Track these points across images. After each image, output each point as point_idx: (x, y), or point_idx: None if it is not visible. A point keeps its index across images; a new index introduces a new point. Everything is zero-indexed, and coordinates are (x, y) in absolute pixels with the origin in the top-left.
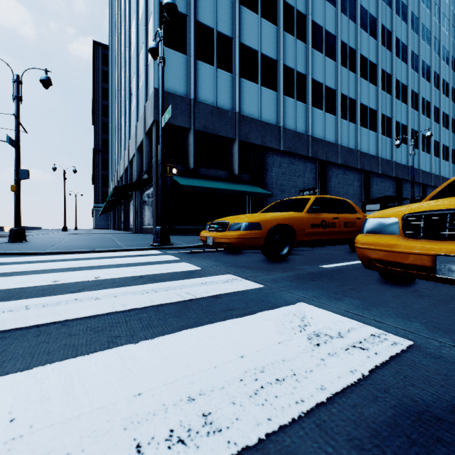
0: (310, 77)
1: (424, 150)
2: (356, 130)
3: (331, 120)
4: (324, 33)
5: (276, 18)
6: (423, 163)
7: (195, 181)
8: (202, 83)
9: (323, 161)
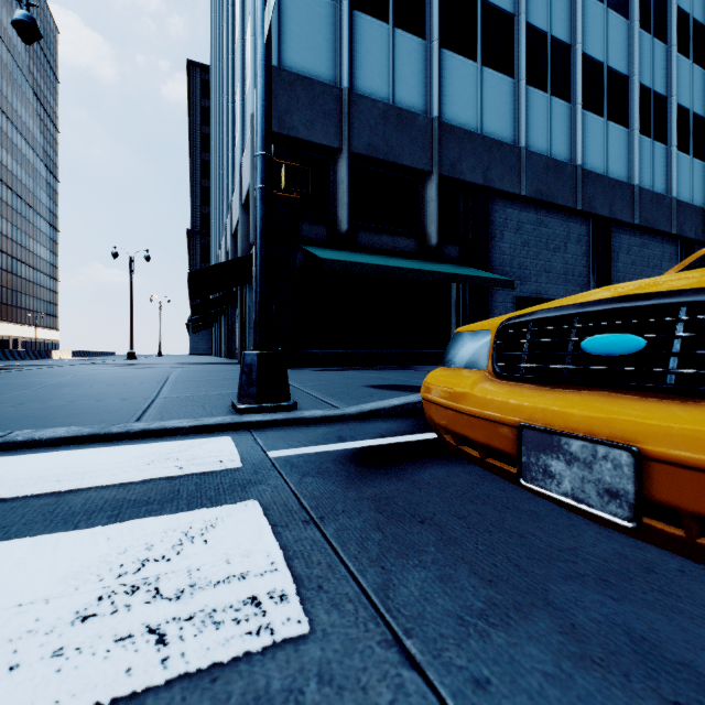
0: (579, 48)
1: None
2: (668, 157)
3: (620, 137)
4: None
5: None
6: None
7: (352, 255)
8: (364, 58)
9: (603, 218)
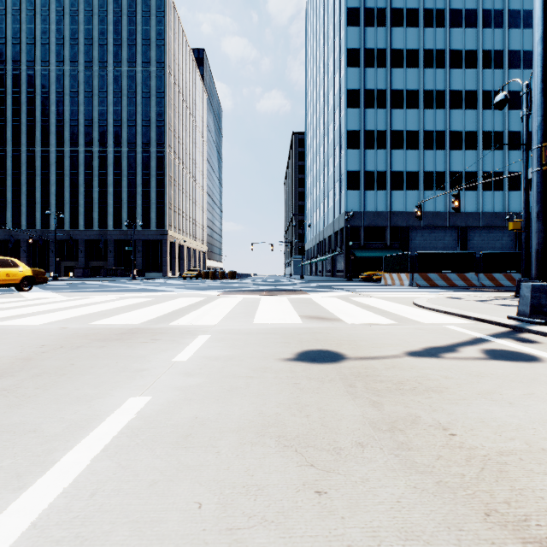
0: (448, 172)
1: None
2: (504, 195)
3: (472, 195)
4: (464, 134)
5: (418, 145)
6: None
7: (364, 253)
8: (368, 201)
9: (462, 227)
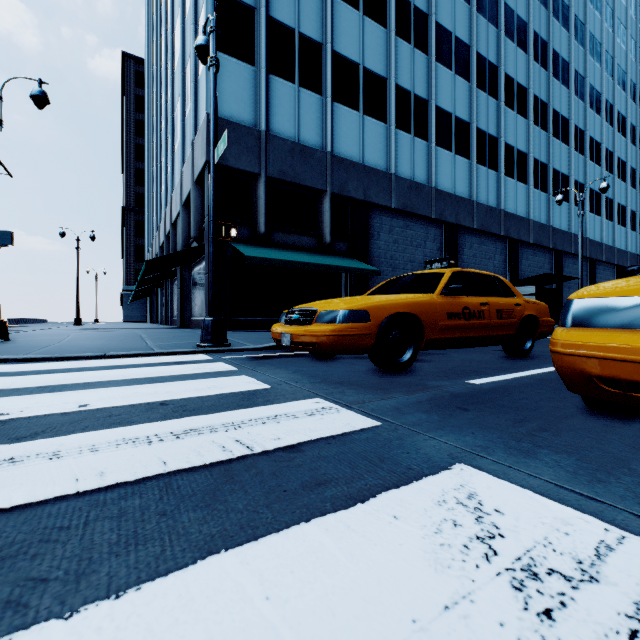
0: (433, 103)
1: (592, 210)
2: (498, 181)
3: (463, 166)
4: (453, 40)
5: (386, 17)
6: (591, 229)
7: (268, 252)
8: (277, 108)
9: (451, 224)
